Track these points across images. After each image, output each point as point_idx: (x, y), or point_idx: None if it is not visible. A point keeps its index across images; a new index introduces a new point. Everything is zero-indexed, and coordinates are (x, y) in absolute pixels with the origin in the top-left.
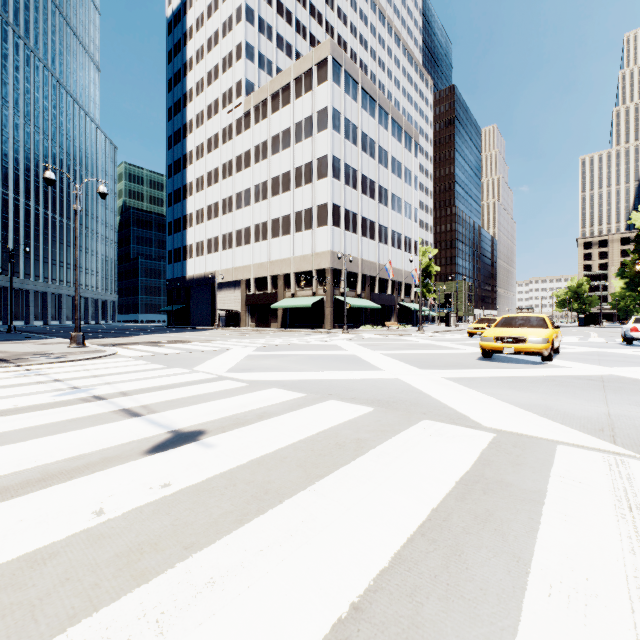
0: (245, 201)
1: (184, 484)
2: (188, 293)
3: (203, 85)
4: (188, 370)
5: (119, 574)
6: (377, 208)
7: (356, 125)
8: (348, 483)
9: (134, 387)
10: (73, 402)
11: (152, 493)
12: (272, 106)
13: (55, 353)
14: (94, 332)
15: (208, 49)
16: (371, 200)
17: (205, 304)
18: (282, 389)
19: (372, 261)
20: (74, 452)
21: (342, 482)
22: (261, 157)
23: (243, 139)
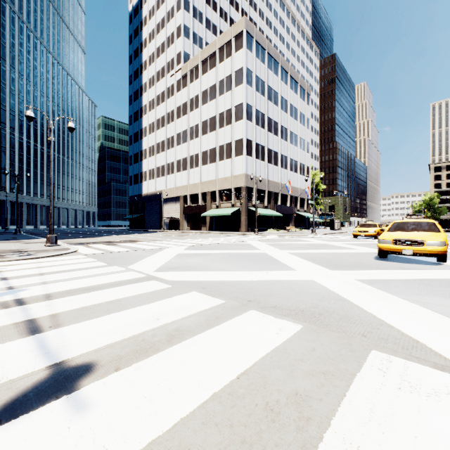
0: (183, 139)
1: None
2: (143, 206)
3: (154, 57)
4: (123, 268)
5: None
6: (279, 142)
7: (264, 81)
8: None
9: (63, 288)
10: None
11: None
12: (202, 69)
13: (30, 251)
14: (75, 233)
15: (157, 31)
16: (275, 136)
17: (155, 213)
18: (201, 293)
19: (276, 181)
20: None
21: None
22: (194, 107)
23: (181, 94)
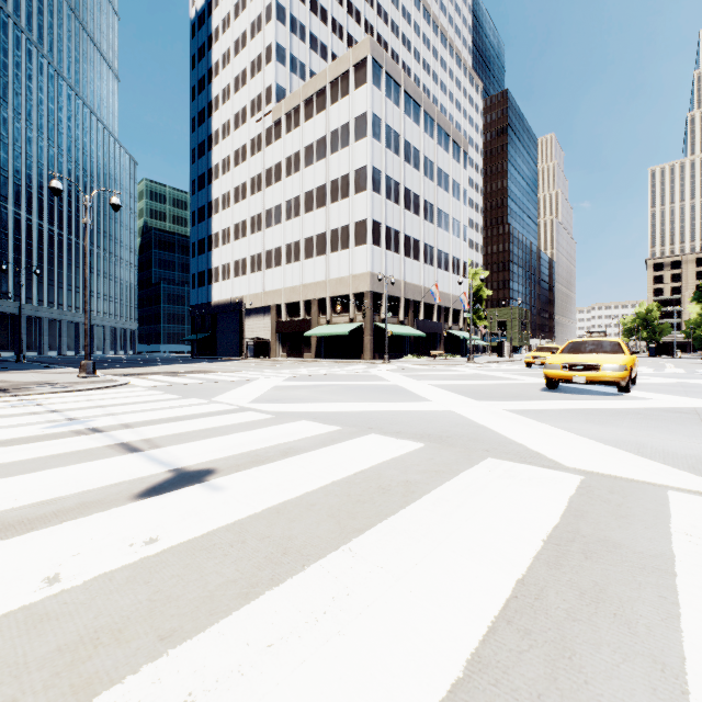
0: (275, 219)
1: (176, 540)
2: (213, 320)
3: (230, 92)
4: (206, 401)
5: (53, 683)
6: (422, 225)
7: (398, 133)
8: (396, 541)
9: (140, 419)
10: (64, 435)
11: (131, 552)
12: (305, 113)
13: (61, 383)
14: (110, 362)
15: (235, 52)
16: (415, 216)
17: (232, 332)
18: (313, 421)
19: (416, 284)
20: (45, 495)
21: (388, 539)
22: (293, 170)
23: (273, 150)
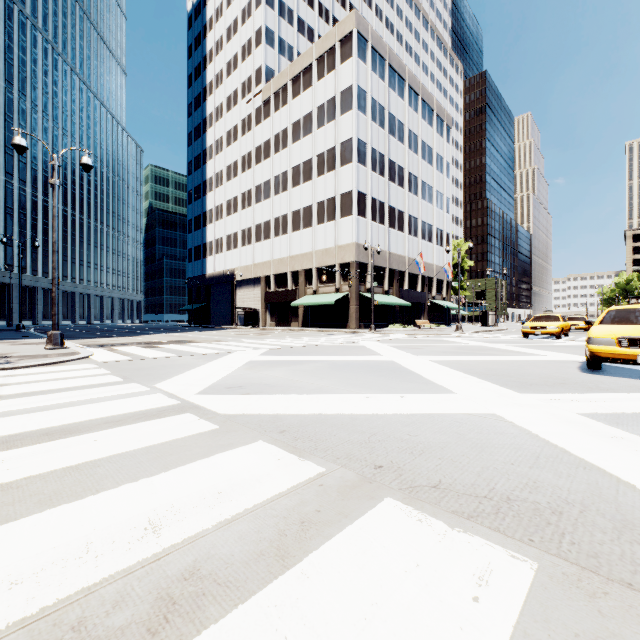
0: (264, 194)
1: None
2: (208, 291)
3: (222, 76)
4: (145, 388)
5: None
6: (406, 197)
7: (383, 106)
8: None
9: (2, 431)
10: None
11: None
12: (292, 91)
13: (13, 356)
14: (107, 331)
15: (227, 39)
16: (399, 188)
17: (224, 303)
18: (275, 445)
19: (401, 254)
20: None
21: None
22: (281, 146)
23: (262, 129)
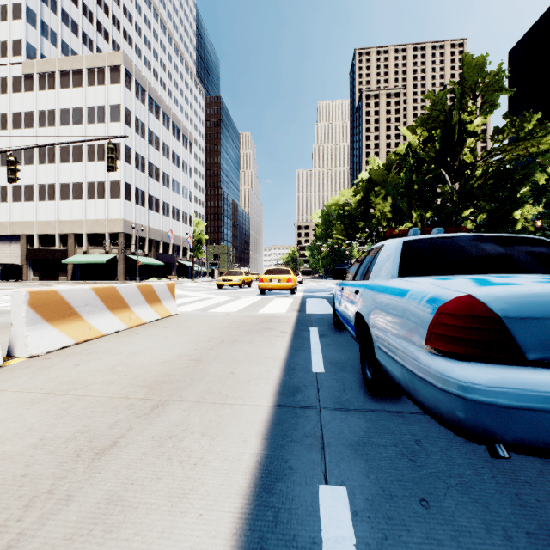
0: (26, 159)
1: None
2: None
3: None
4: None
5: None
6: (161, 189)
7: (144, 123)
8: None
9: None
10: None
11: None
12: (61, 81)
13: None
14: None
15: None
16: (156, 182)
17: None
18: None
19: (157, 229)
20: None
21: None
22: (47, 123)
23: (23, 99)
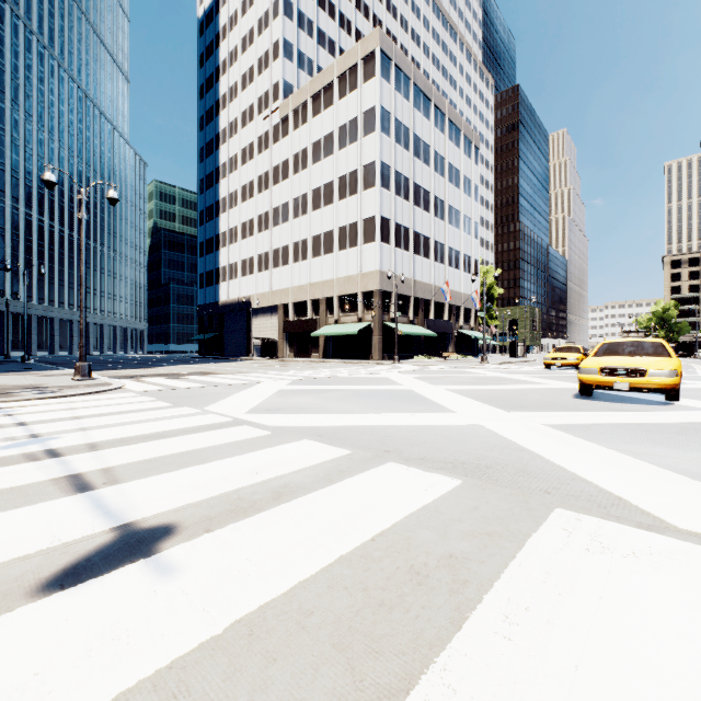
0: (283, 217)
1: None
2: (221, 320)
3: (237, 90)
4: (197, 410)
5: None
6: (432, 222)
7: (408, 127)
8: None
9: (112, 436)
10: (10, 460)
11: None
12: (313, 109)
13: (51, 386)
14: (116, 363)
15: (242, 49)
16: (425, 213)
17: (239, 332)
18: (317, 441)
19: (426, 282)
20: None
21: None
22: (300, 167)
23: (281, 147)
